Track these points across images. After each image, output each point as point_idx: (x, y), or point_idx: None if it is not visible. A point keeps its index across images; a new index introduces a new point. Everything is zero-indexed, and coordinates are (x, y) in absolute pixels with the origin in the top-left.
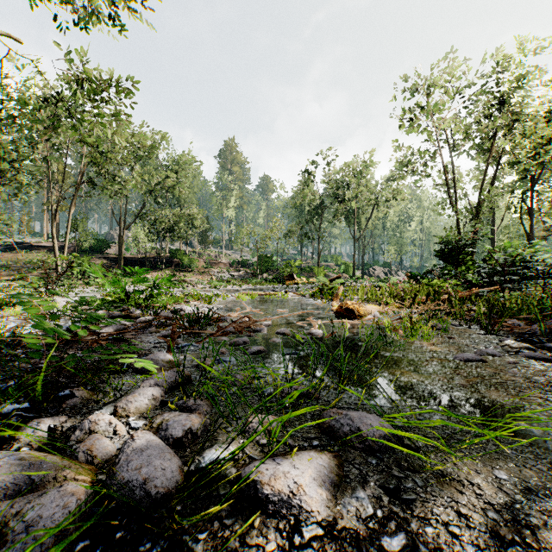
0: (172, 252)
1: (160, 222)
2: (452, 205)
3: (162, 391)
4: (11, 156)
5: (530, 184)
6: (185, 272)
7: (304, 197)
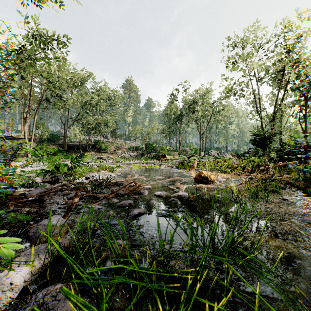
0: (95, 141)
1: (88, 124)
2: (258, 113)
3: (27, 274)
4: None
5: (305, 101)
6: (102, 153)
7: (171, 110)
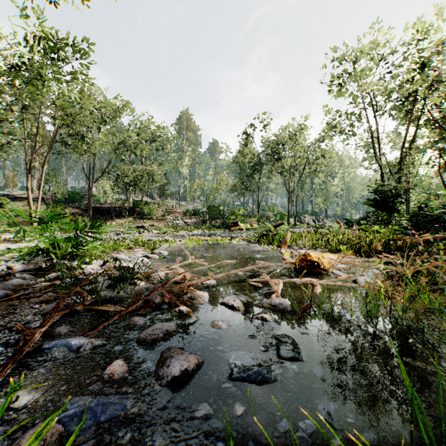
0: (135, 202)
1: (124, 176)
2: (377, 160)
3: None
4: None
5: None
6: (145, 220)
7: (246, 156)
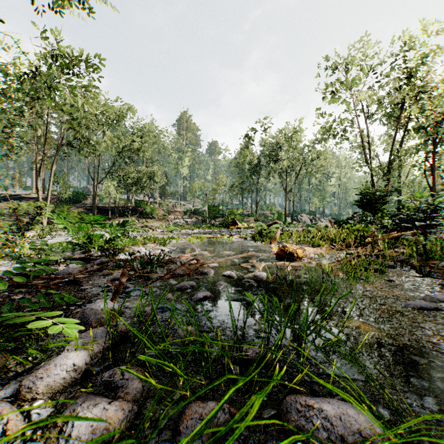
0: (137, 202)
1: (127, 177)
2: (367, 163)
3: (88, 356)
4: (3, 123)
5: (433, 145)
6: (147, 219)
7: (244, 158)
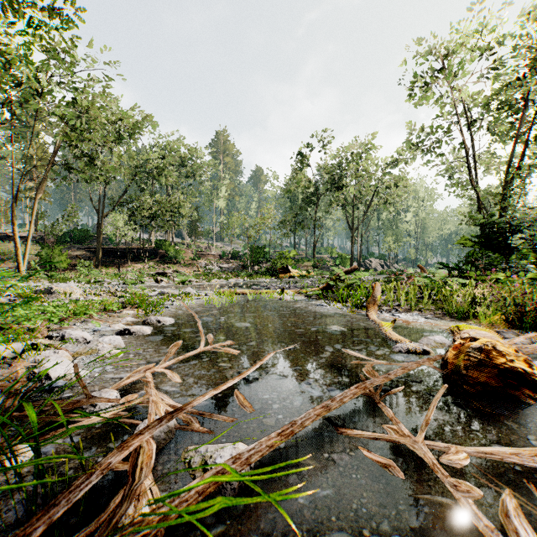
0: (157, 242)
1: (143, 209)
2: (473, 186)
3: None
4: None
5: None
6: (170, 264)
7: (298, 183)
